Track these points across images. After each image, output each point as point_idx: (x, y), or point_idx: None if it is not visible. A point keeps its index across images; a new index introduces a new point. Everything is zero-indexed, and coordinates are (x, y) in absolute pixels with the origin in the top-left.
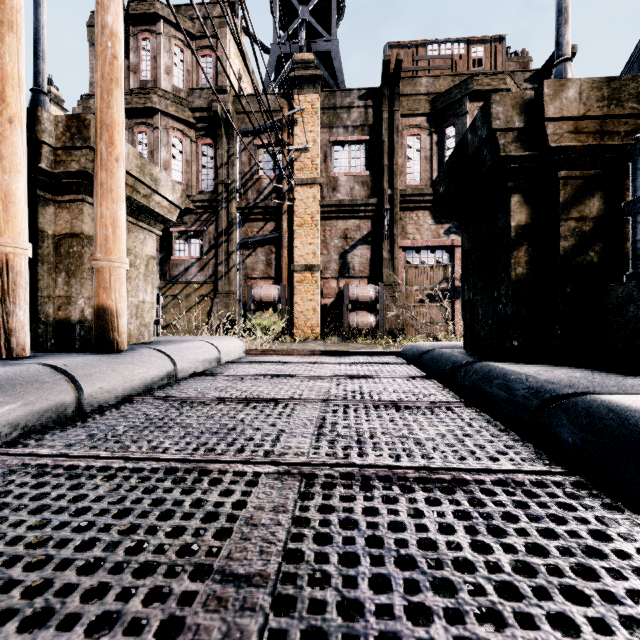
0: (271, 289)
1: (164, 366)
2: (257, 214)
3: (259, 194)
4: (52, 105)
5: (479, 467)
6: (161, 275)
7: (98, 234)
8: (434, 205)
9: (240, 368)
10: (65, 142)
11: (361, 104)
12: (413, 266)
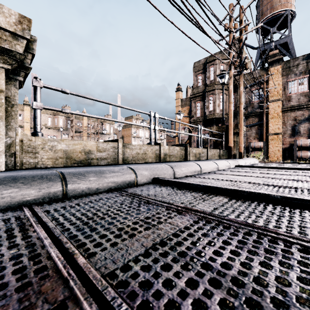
0: (258, 143)
1: (249, 161)
2: (252, 116)
3: (252, 108)
4: (179, 91)
5: None
6: None
7: (240, 141)
8: None
9: (261, 164)
10: (234, 128)
11: (304, 62)
12: None
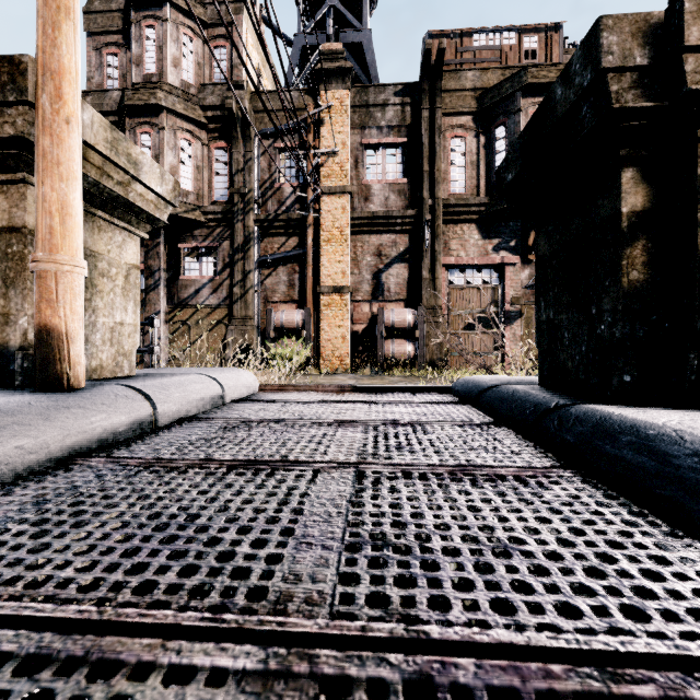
0: (294, 314)
1: (136, 410)
2: (278, 228)
3: (280, 205)
4: None
5: (699, 652)
6: (168, 298)
7: (39, 225)
8: (481, 217)
9: (247, 410)
10: None
11: (397, 101)
12: (457, 287)
